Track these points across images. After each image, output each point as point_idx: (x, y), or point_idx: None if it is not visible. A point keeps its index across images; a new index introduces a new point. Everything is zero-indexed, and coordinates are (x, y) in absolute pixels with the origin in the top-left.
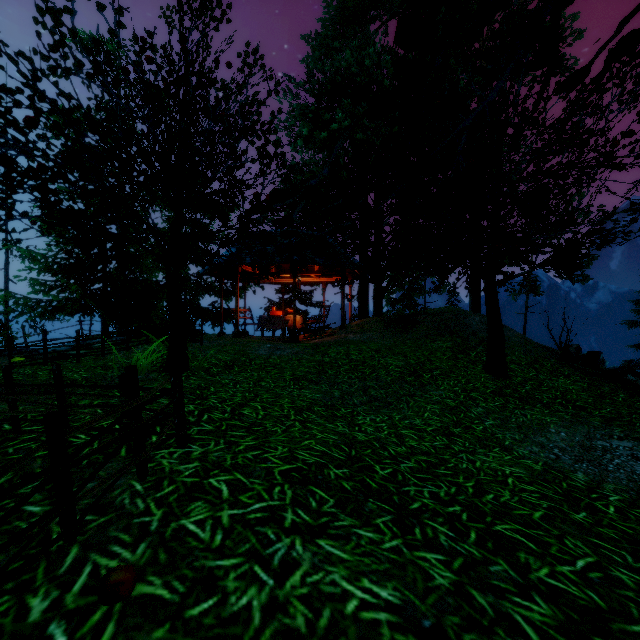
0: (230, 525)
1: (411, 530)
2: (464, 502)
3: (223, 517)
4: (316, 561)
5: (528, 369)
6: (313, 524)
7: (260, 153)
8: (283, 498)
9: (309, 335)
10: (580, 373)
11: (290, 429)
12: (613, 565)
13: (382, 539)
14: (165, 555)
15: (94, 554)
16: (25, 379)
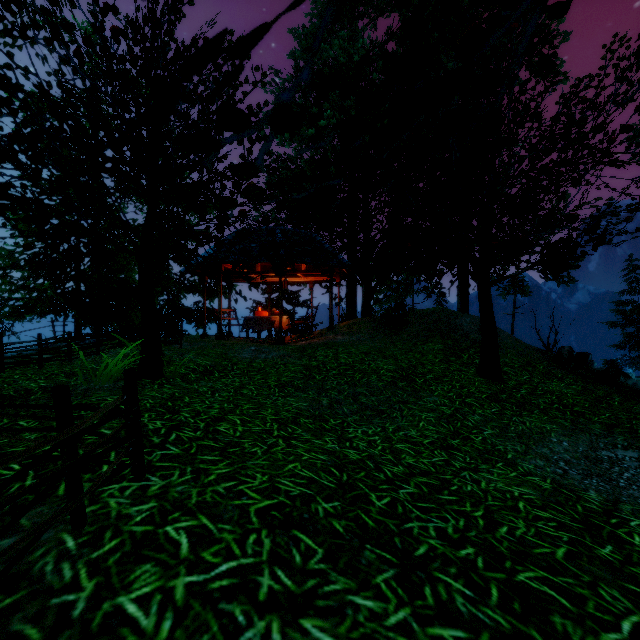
0: (185, 602)
1: (420, 591)
2: (476, 540)
3: (177, 589)
4: None
5: (521, 372)
6: (296, 592)
7: None
8: (259, 552)
9: (296, 336)
10: (573, 375)
11: (272, 449)
12: None
13: (385, 610)
14: None
15: None
16: None
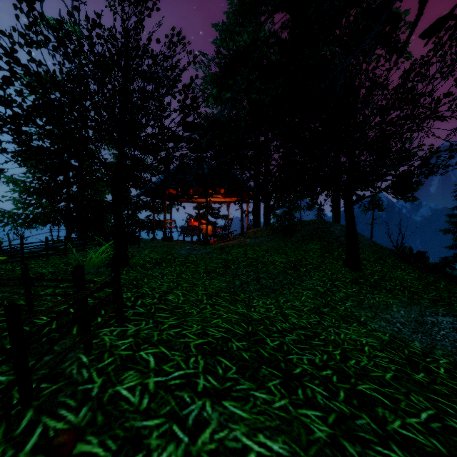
0: (155, 390)
1: (295, 391)
2: (334, 367)
3: (150, 384)
4: (222, 420)
5: (375, 264)
6: (220, 388)
7: (181, 105)
8: (197, 367)
9: (217, 239)
10: (412, 267)
11: (203, 311)
12: (448, 416)
13: (273, 399)
14: (102, 417)
15: (45, 417)
16: (6, 273)
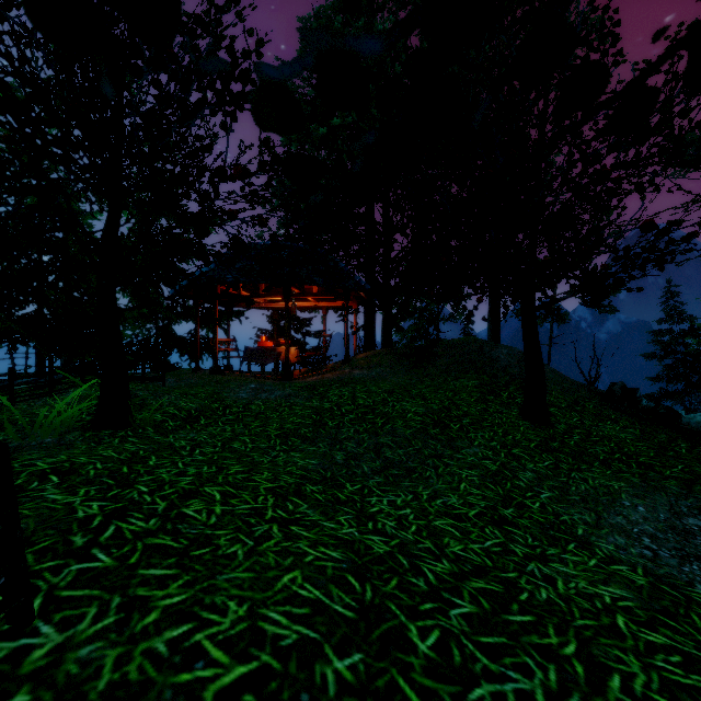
0: None
1: None
2: None
3: None
4: None
5: (570, 413)
6: None
7: (219, 96)
8: None
9: (306, 370)
10: (627, 416)
11: (261, 546)
12: None
13: None
14: None
15: None
16: None
